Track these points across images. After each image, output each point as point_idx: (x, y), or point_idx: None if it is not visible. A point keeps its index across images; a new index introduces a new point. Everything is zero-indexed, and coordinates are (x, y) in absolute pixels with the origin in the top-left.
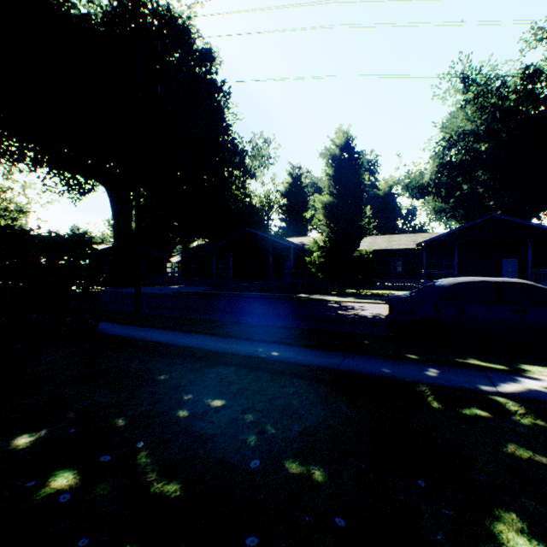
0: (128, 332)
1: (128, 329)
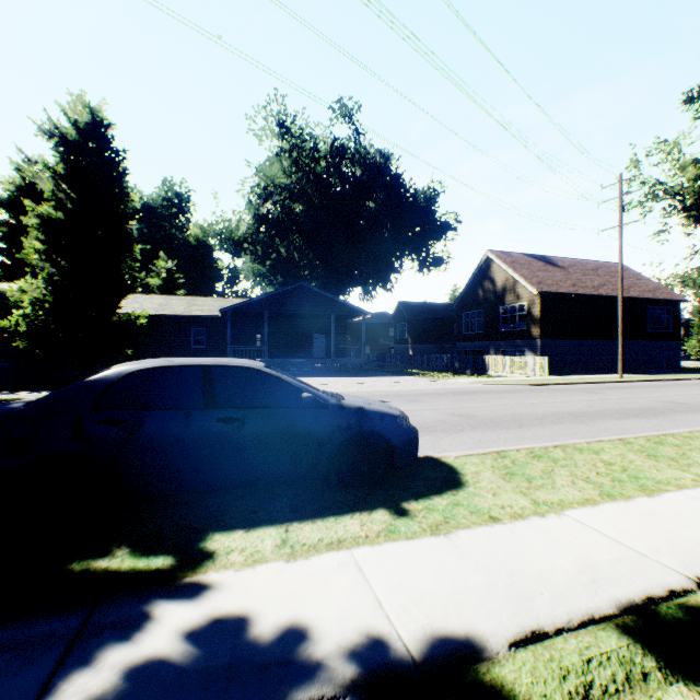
0: None
1: None
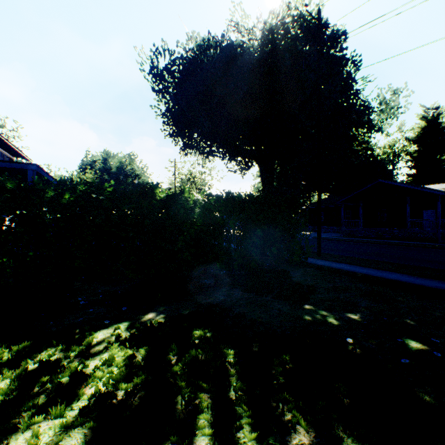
0: (325, 263)
1: (322, 262)
